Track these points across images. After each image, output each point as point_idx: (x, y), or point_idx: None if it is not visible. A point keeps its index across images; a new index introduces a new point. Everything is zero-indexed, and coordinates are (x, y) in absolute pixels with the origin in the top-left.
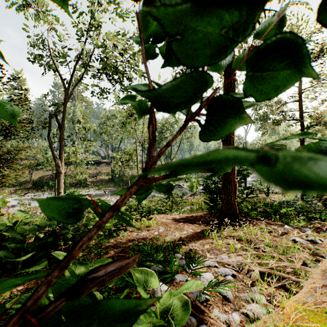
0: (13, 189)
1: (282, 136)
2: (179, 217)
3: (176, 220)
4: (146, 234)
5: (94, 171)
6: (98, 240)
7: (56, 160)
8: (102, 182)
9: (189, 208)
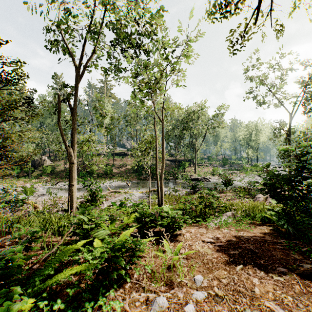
0: (50, 178)
1: None
2: (223, 240)
3: (221, 249)
4: (165, 308)
5: (120, 162)
6: None
7: (69, 148)
8: (127, 173)
9: (231, 216)
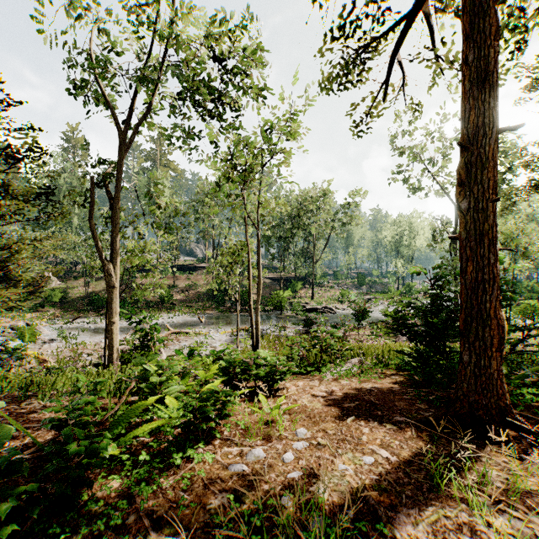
0: (59, 311)
1: (525, 219)
2: (340, 393)
3: (334, 403)
4: (262, 458)
5: (186, 282)
6: (129, 483)
7: (106, 263)
8: (198, 301)
9: (358, 363)
